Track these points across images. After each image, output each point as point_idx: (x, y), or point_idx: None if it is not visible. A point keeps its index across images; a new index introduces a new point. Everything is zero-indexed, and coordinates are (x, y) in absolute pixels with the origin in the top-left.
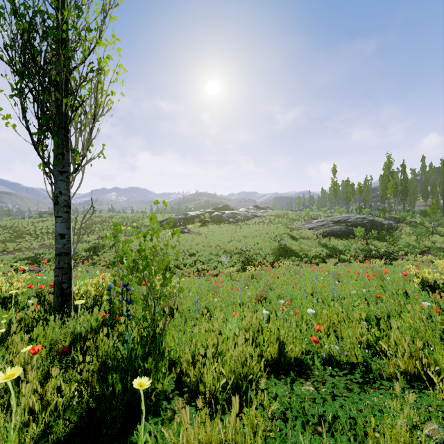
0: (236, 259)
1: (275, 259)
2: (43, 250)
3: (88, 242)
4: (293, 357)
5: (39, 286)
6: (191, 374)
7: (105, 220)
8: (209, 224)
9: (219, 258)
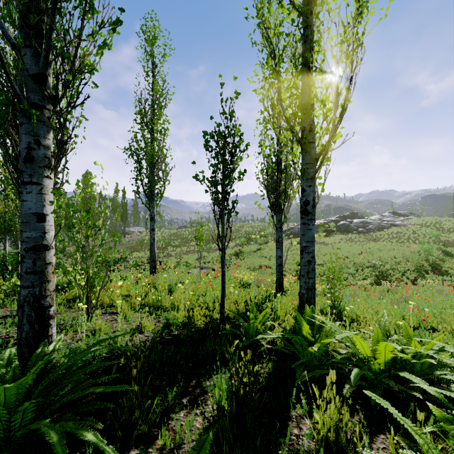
0: (368, 273)
1: (418, 277)
2: (206, 253)
3: (232, 248)
4: (408, 323)
5: (261, 279)
6: (358, 318)
7: (238, 230)
8: (334, 234)
9: (349, 270)
